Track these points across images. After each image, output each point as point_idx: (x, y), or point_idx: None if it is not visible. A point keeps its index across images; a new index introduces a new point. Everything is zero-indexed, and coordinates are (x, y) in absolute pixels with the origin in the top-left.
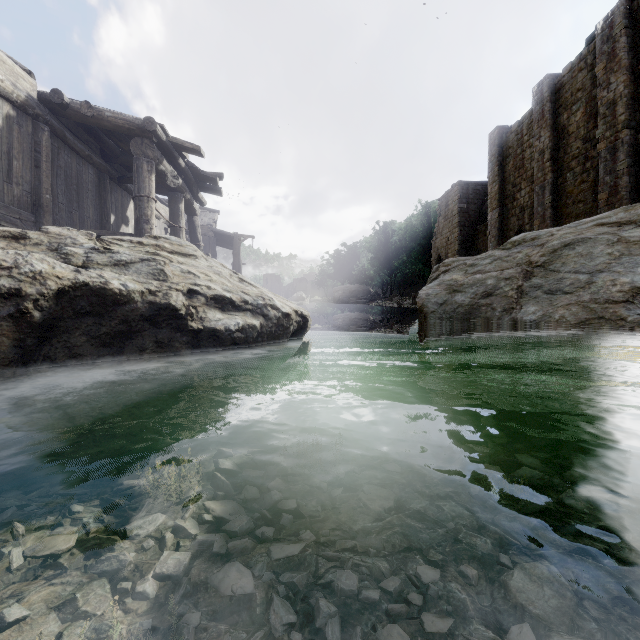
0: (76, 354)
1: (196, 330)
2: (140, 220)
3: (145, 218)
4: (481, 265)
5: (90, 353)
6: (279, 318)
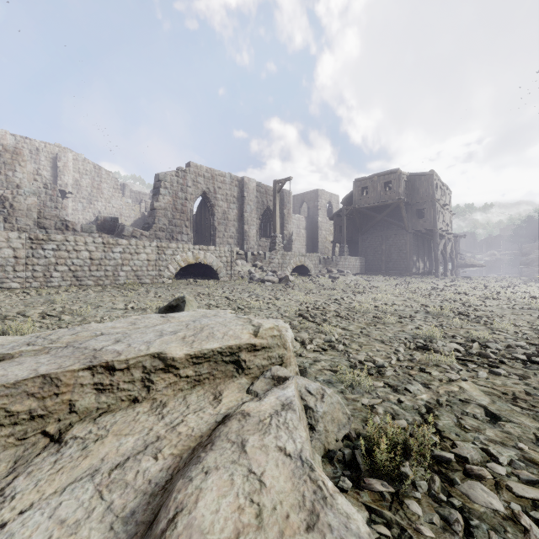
0: (471, 267)
1: (477, 266)
2: (455, 251)
3: (456, 251)
4: (537, 253)
5: (471, 267)
6: (483, 265)
